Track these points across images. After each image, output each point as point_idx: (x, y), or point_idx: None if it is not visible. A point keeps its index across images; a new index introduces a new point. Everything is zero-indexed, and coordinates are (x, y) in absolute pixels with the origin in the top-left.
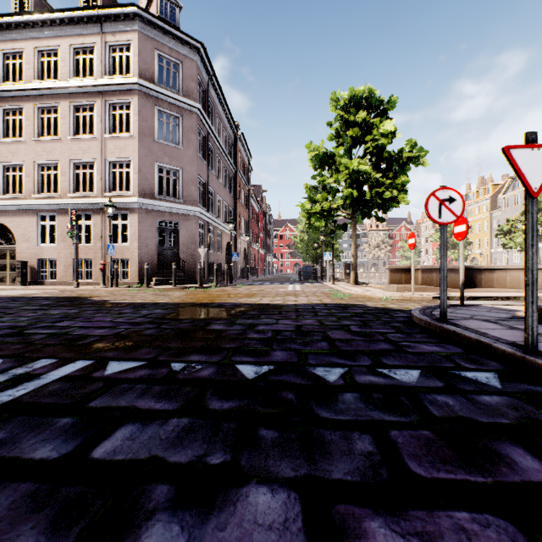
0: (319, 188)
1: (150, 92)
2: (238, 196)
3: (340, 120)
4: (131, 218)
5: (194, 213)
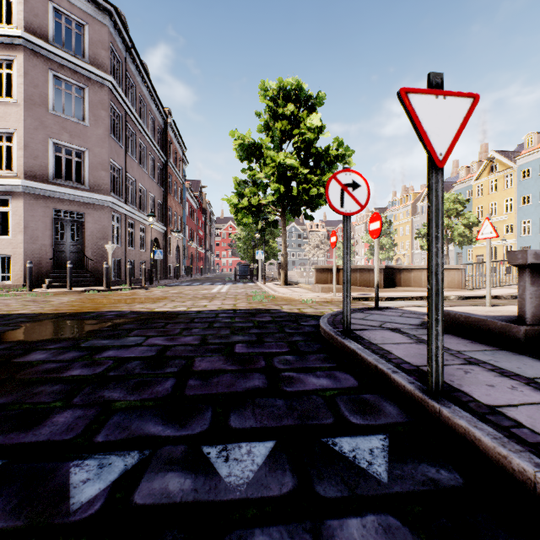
0: (250, 183)
1: (42, 52)
2: (168, 188)
3: (270, 111)
4: (14, 205)
5: (104, 203)
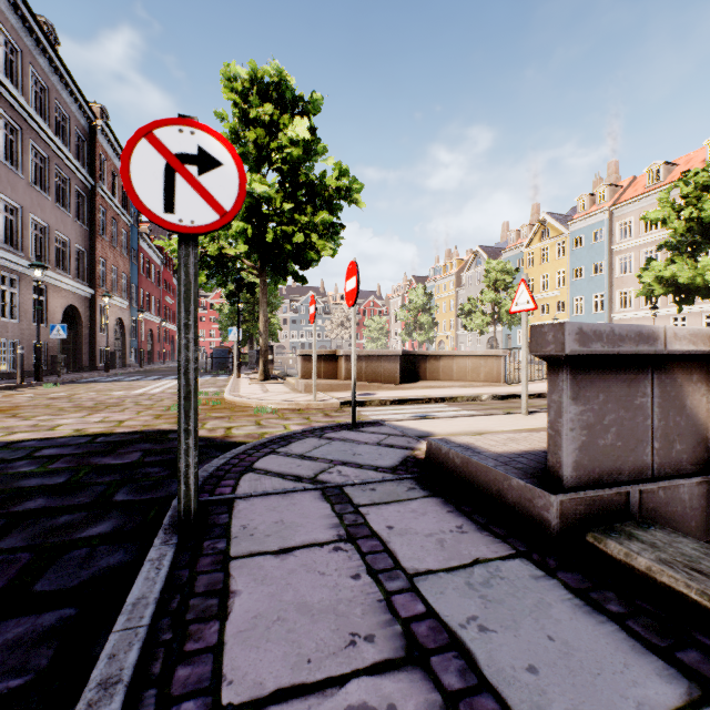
0: None
1: None
2: (99, 228)
3: (238, 113)
4: None
5: None
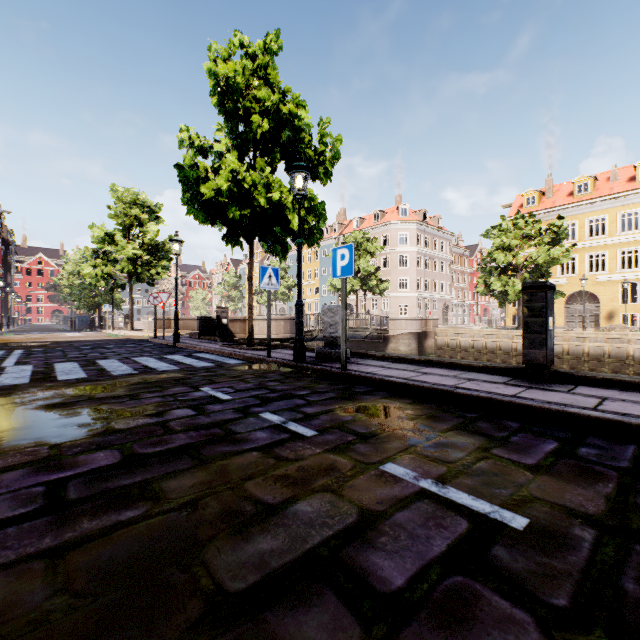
0: (100, 251)
1: None
2: None
3: (120, 207)
4: None
5: None
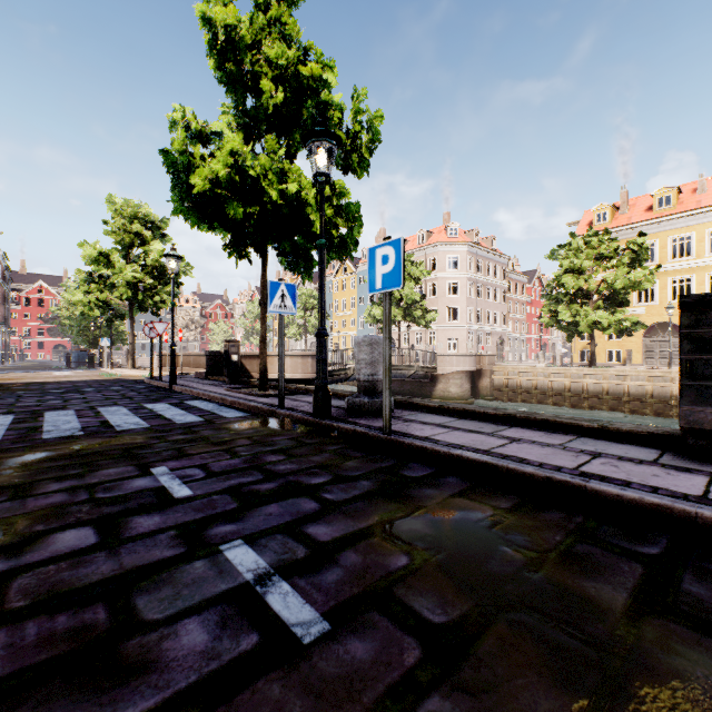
0: (95, 275)
1: None
2: None
3: (118, 222)
4: None
5: None
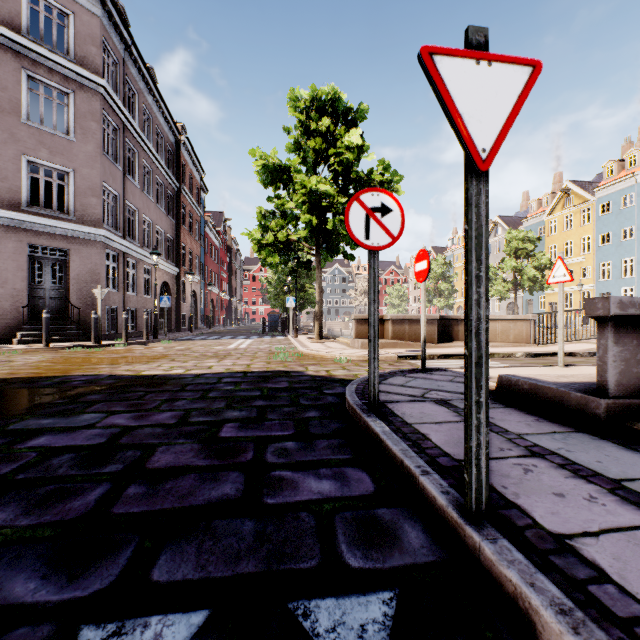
0: (278, 214)
1: (12, 45)
2: (182, 221)
3: (301, 127)
4: None
5: (95, 238)
